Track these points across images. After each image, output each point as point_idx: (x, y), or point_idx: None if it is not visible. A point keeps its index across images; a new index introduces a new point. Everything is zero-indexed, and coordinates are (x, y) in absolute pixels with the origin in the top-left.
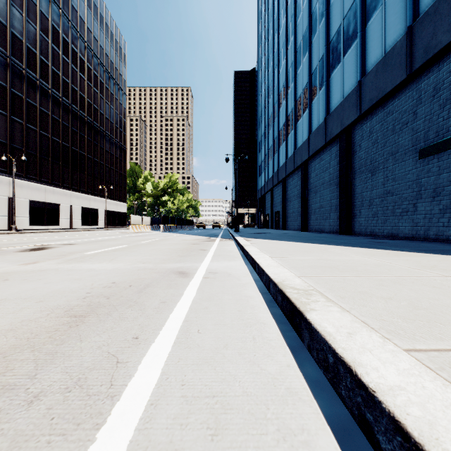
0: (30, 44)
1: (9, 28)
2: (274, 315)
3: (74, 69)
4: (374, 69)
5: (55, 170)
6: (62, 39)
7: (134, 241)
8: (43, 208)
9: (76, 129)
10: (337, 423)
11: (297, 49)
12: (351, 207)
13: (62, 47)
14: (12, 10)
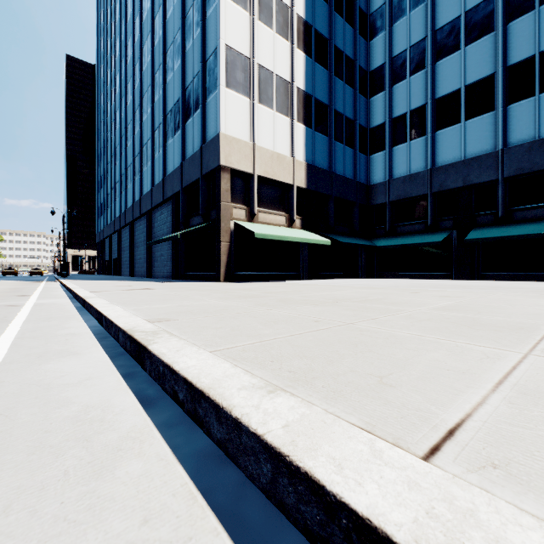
0: None
1: None
2: (102, 345)
3: None
4: (156, 187)
5: None
6: None
7: None
8: None
9: None
10: (126, 374)
11: (128, 127)
12: (151, 261)
13: None
14: None
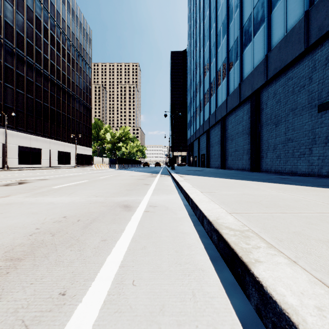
0: (19, 30)
1: (3, 17)
2: (201, 232)
3: (52, 49)
4: (278, 45)
5: (38, 124)
6: (43, 26)
7: (94, 177)
8: (29, 151)
9: (54, 93)
10: (251, 318)
11: (218, 33)
12: (259, 151)
13: (43, 32)
14: (5, 4)
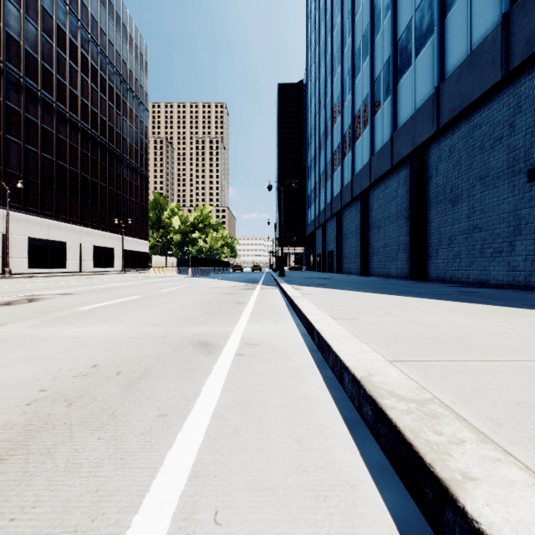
0: (30, 47)
1: (3, 27)
2: (328, 379)
3: (84, 78)
4: (456, 71)
5: (60, 201)
6: (69, 42)
7: (152, 289)
8: (46, 247)
9: (87, 151)
10: (412, 525)
11: (356, 53)
12: (425, 246)
13: (69, 52)
14: (7, 5)
